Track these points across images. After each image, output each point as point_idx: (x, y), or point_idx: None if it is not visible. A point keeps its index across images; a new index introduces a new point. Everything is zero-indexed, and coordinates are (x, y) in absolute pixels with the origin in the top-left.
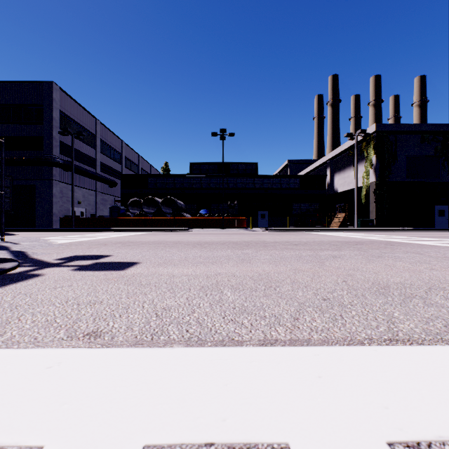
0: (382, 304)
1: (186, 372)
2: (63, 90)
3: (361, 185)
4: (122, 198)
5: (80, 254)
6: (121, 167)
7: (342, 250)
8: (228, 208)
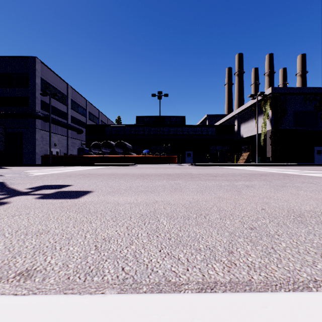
0: (306, 234)
1: None
2: (43, 63)
3: (260, 132)
4: (86, 141)
5: (48, 184)
6: (86, 119)
7: (251, 181)
8: (163, 149)
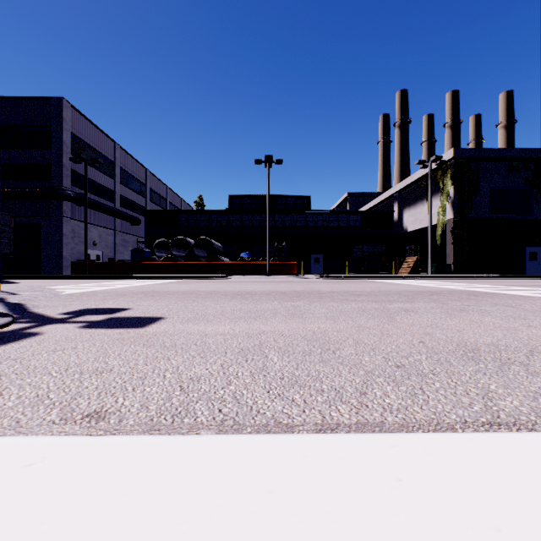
0: (473, 373)
1: (217, 472)
2: (75, 108)
3: (436, 223)
4: (147, 238)
5: (92, 307)
6: (145, 201)
7: (414, 302)
8: (275, 250)
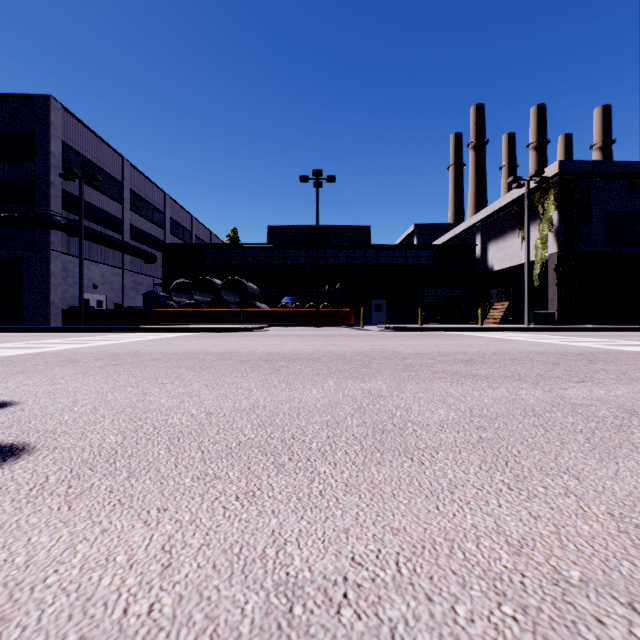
0: None
1: None
2: (68, 110)
3: (533, 259)
4: (164, 279)
5: None
6: (163, 233)
7: (600, 382)
8: (326, 294)
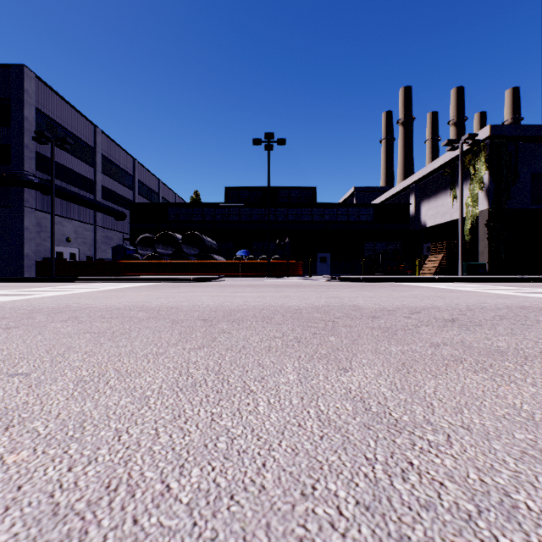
0: None
1: None
2: (42, 80)
3: (464, 216)
4: (132, 235)
5: None
6: (133, 194)
7: None
8: (276, 248)
